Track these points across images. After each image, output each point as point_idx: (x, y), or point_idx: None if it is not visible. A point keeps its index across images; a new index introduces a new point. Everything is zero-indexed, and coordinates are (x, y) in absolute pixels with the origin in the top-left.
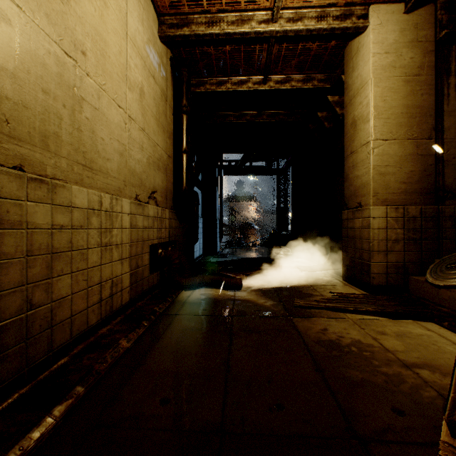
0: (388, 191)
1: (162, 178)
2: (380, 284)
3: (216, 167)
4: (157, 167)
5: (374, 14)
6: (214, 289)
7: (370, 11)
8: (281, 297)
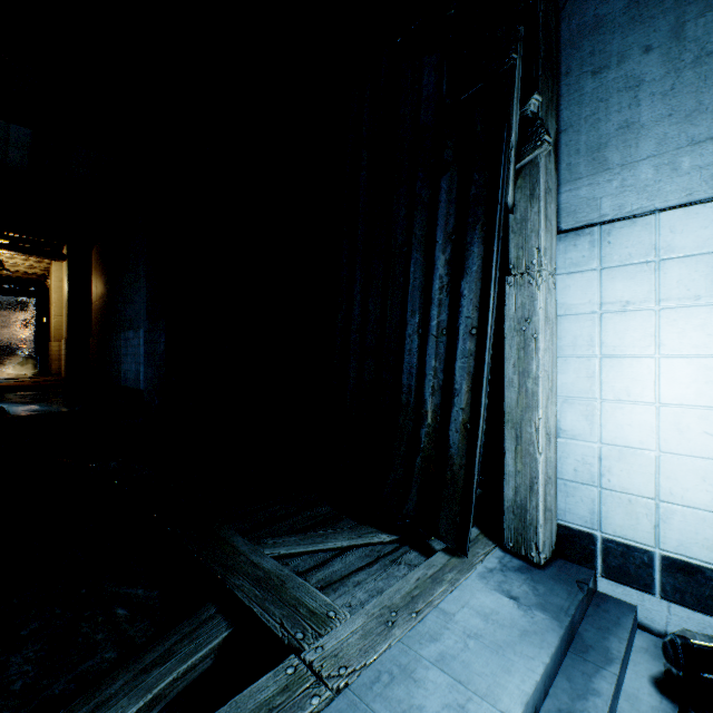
0: (62, 336)
1: None
2: (57, 373)
3: None
4: None
5: (55, 265)
6: None
7: (53, 263)
8: (1, 379)
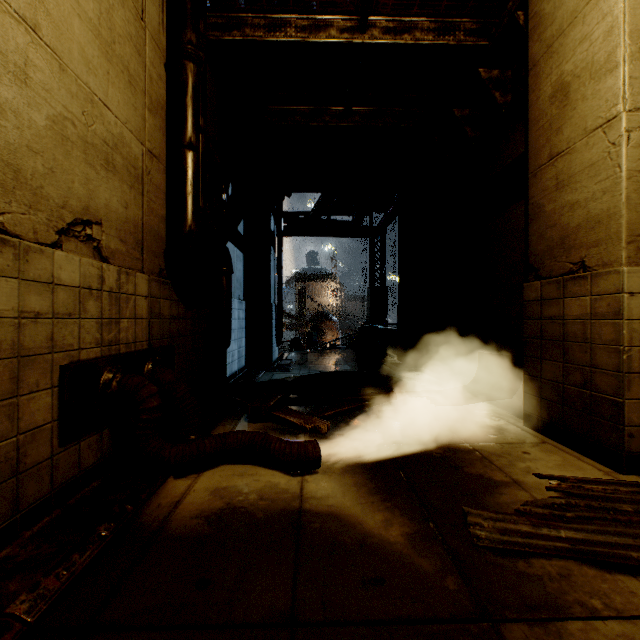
0: None
1: (123, 196)
2: None
3: (270, 212)
4: (104, 161)
5: None
6: (252, 468)
7: None
8: (423, 496)
